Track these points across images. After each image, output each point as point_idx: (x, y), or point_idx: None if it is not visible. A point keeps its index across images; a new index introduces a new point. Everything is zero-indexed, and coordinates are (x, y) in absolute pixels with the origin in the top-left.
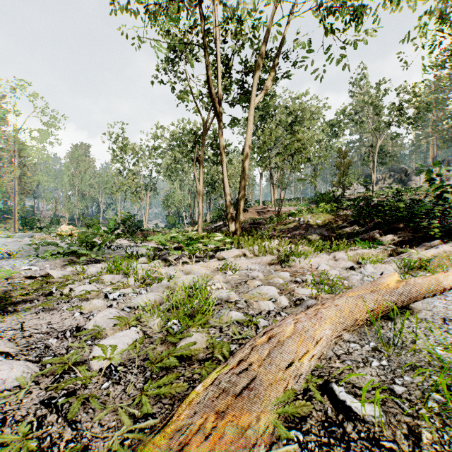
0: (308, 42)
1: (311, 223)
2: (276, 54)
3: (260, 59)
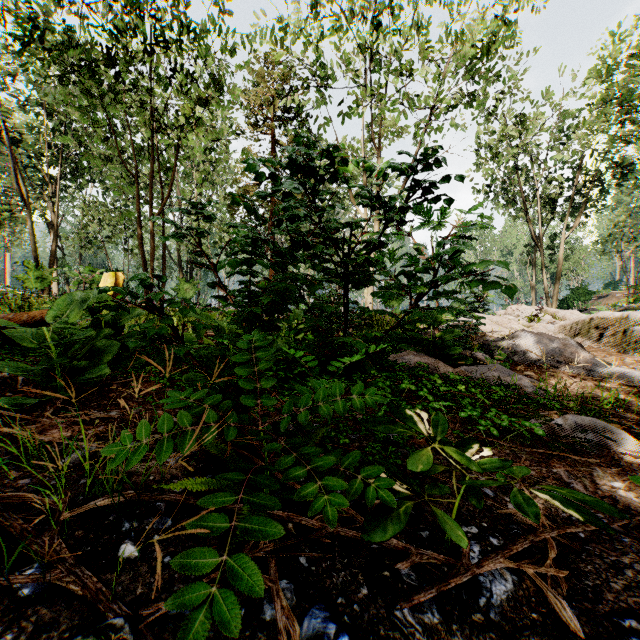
0: (622, 176)
1: (634, 308)
2: (584, 202)
3: (567, 214)
